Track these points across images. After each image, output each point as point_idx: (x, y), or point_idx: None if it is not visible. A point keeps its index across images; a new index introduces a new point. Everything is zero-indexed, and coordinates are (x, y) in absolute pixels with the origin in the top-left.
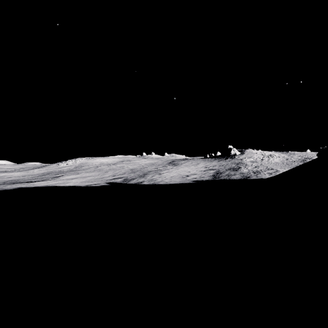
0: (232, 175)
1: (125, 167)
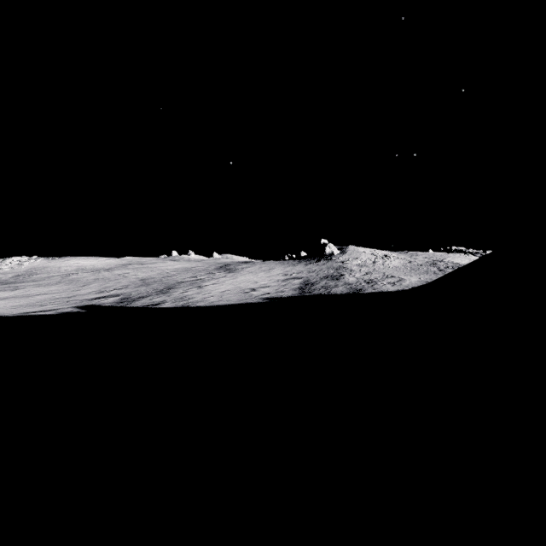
0: (332, 287)
1: (130, 275)
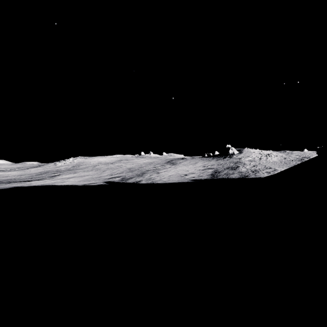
0: (230, 174)
1: (123, 166)
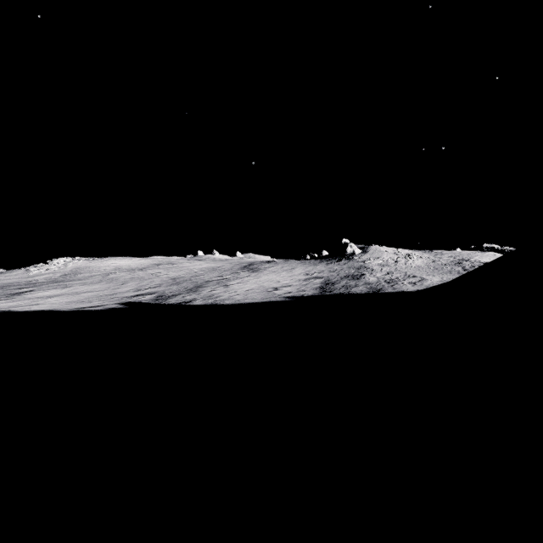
0: (352, 287)
1: (162, 274)
